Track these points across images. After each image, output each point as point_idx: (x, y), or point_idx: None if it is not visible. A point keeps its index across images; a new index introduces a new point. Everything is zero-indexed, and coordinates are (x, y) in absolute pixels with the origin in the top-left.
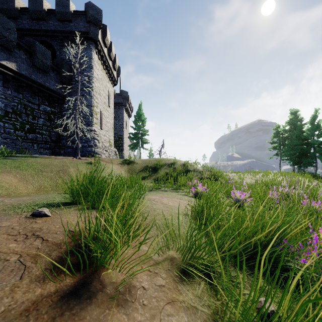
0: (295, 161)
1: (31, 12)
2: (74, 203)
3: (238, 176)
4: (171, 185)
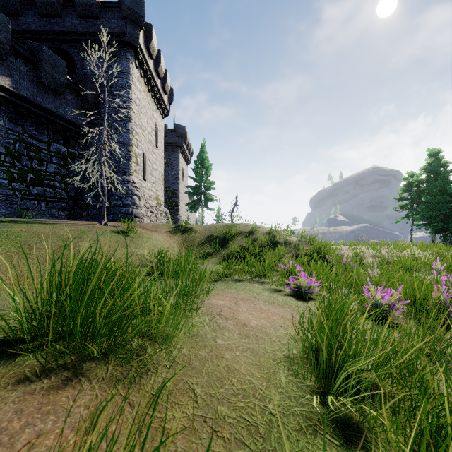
0: (438, 228)
1: (40, 6)
2: (20, 343)
3: (352, 251)
4: (251, 271)
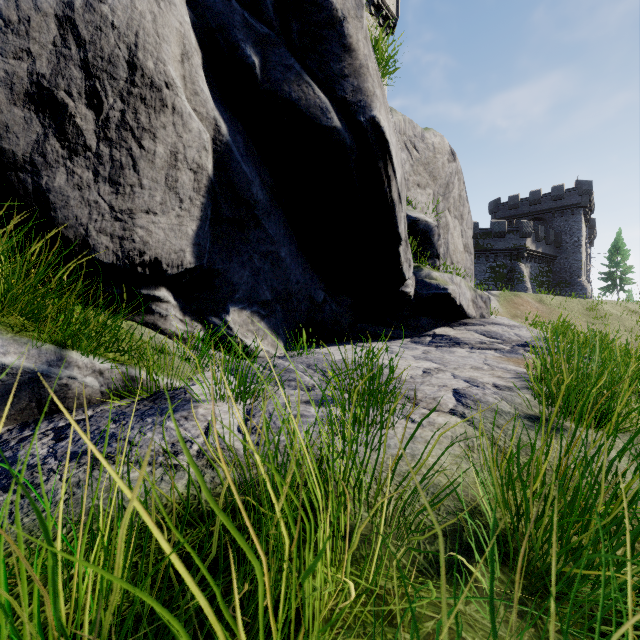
0: None
1: (531, 202)
2: None
3: None
4: None
